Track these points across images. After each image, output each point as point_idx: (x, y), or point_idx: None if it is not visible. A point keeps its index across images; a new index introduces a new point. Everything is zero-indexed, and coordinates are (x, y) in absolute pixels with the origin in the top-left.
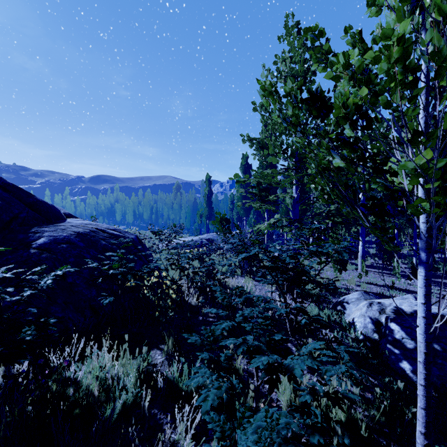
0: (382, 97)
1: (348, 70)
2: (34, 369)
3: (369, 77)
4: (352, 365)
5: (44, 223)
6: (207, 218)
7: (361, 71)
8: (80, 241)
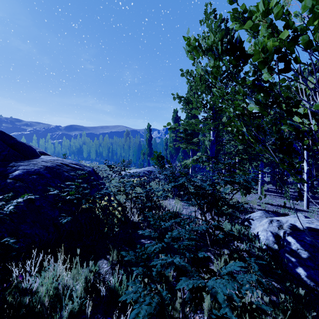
0: (303, 37)
1: (267, 17)
2: (2, 278)
3: (287, 23)
4: (260, 274)
5: (22, 159)
6: (148, 156)
7: (279, 17)
8: (48, 173)
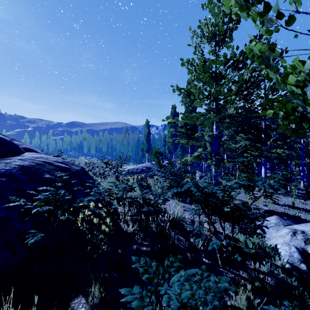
0: None
1: None
2: None
3: None
4: None
5: None
6: (146, 151)
7: None
8: (22, 174)
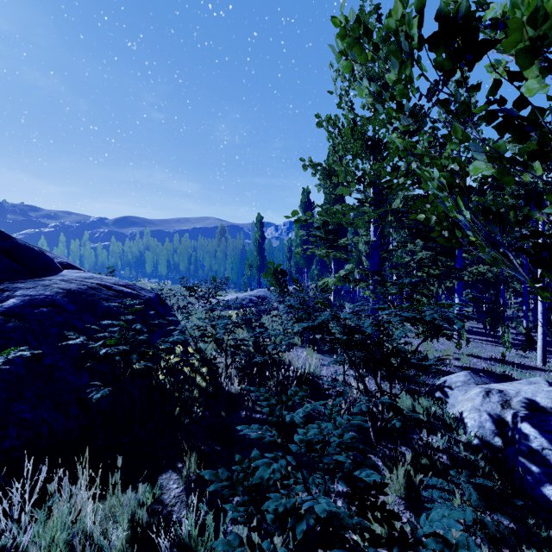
0: None
1: None
2: None
3: None
4: (480, 505)
5: (25, 277)
6: (258, 270)
7: None
8: (70, 302)
